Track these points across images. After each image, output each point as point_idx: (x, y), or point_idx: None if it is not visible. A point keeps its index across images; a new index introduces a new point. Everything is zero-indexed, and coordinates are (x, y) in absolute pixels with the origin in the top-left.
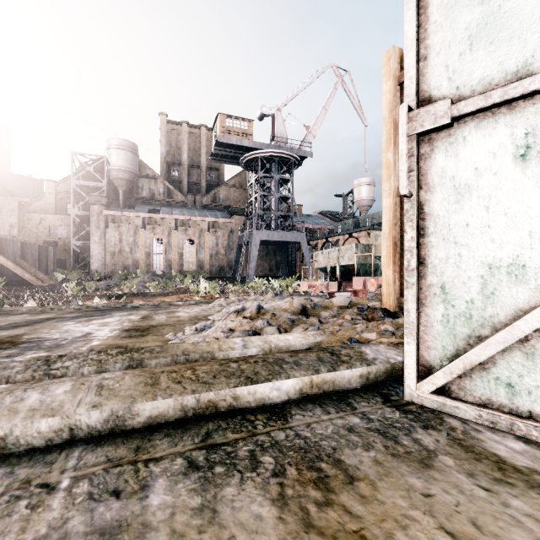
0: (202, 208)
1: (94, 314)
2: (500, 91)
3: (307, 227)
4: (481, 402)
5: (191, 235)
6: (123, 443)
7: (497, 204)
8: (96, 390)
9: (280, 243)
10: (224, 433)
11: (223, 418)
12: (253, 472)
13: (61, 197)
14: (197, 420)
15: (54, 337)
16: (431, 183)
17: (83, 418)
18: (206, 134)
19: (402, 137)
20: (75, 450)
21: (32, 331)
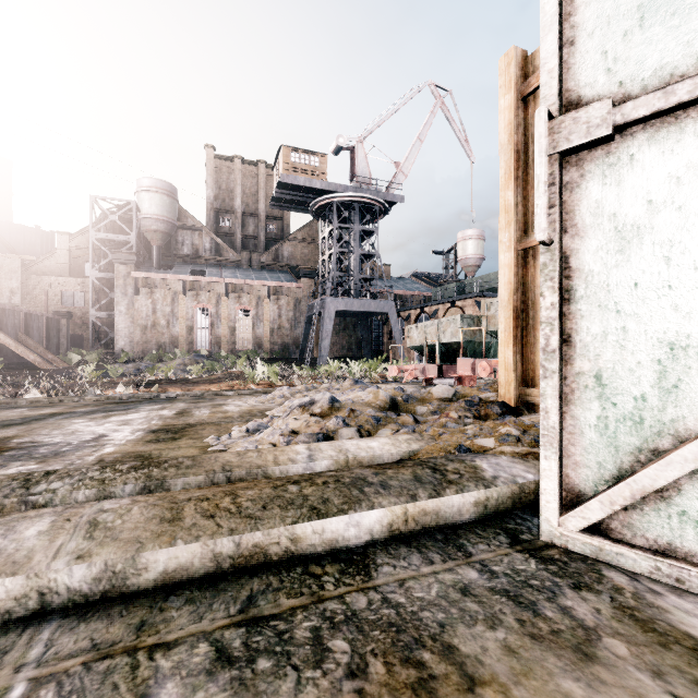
0: (260, 269)
1: (115, 408)
2: (689, 84)
3: (397, 293)
4: (657, 547)
5: (247, 304)
6: (121, 615)
7: (683, 254)
8: (86, 530)
9: (362, 314)
10: (274, 597)
11: (275, 572)
12: (317, 668)
13: (77, 254)
14: (236, 575)
15: (54, 442)
16: (581, 224)
17: (60, 576)
18: (265, 173)
19: (539, 157)
20: (45, 629)
21: (27, 432)
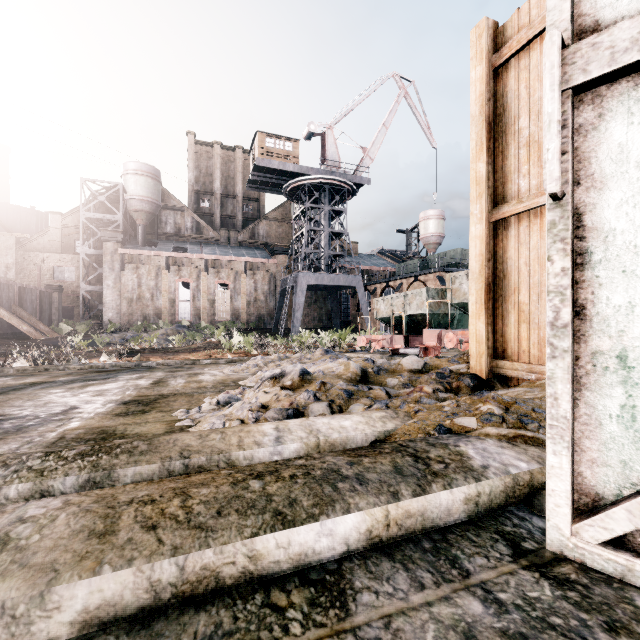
0: (237, 246)
1: (96, 377)
2: None
3: (364, 269)
4: None
5: (225, 279)
6: None
7: None
8: None
9: (331, 288)
10: None
11: (228, 602)
12: None
13: (68, 232)
14: (178, 608)
15: (22, 415)
16: (598, 174)
17: None
18: (242, 157)
19: (551, 91)
20: None
21: (0, 403)
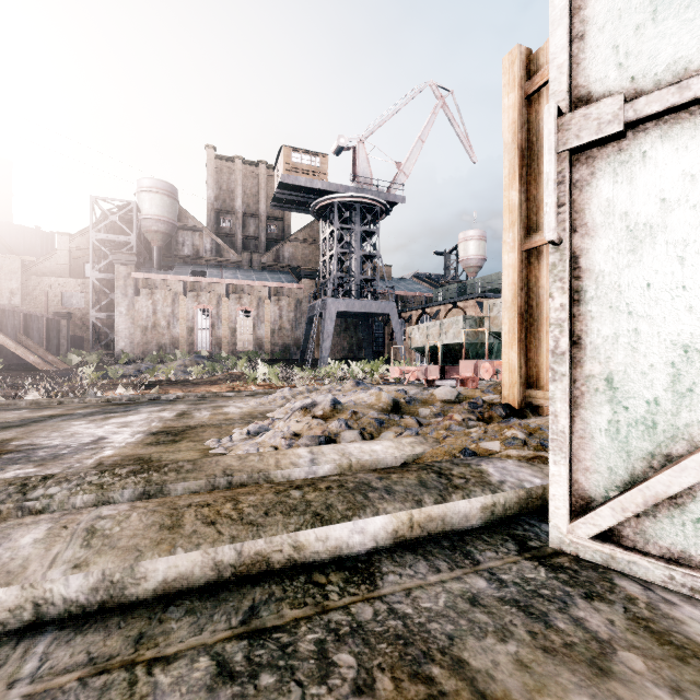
0: (261, 270)
1: (115, 409)
2: None
3: (398, 294)
4: (671, 555)
5: (247, 305)
6: (119, 627)
7: (697, 253)
8: (84, 537)
9: (363, 315)
10: (277, 607)
11: (277, 581)
12: (322, 684)
13: (77, 254)
14: (237, 584)
15: (53, 444)
16: (591, 223)
17: (56, 586)
18: (266, 173)
19: (549, 154)
20: (40, 642)
21: (26, 434)
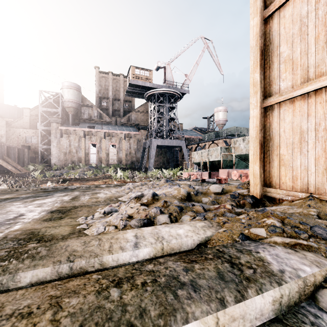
0: (120, 125)
1: (42, 194)
2: None
3: (186, 137)
4: None
5: (114, 142)
6: None
7: None
8: None
9: (169, 147)
10: None
11: None
12: None
13: (33, 118)
14: None
15: None
16: None
17: None
18: (123, 80)
19: None
20: None
21: None
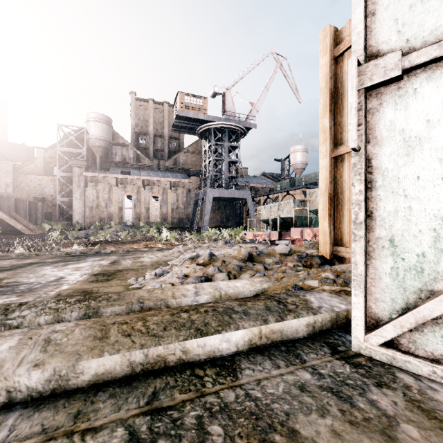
0: (165, 171)
1: (71, 259)
2: None
3: (252, 186)
4: (433, 357)
5: (156, 193)
6: (64, 406)
7: None
8: (42, 345)
9: (229, 199)
10: (171, 392)
11: (171, 374)
12: None
13: (48, 161)
14: (144, 376)
15: (29, 282)
16: (379, 137)
17: (22, 379)
18: (168, 109)
19: (351, 91)
20: (10, 417)
21: (13, 275)
